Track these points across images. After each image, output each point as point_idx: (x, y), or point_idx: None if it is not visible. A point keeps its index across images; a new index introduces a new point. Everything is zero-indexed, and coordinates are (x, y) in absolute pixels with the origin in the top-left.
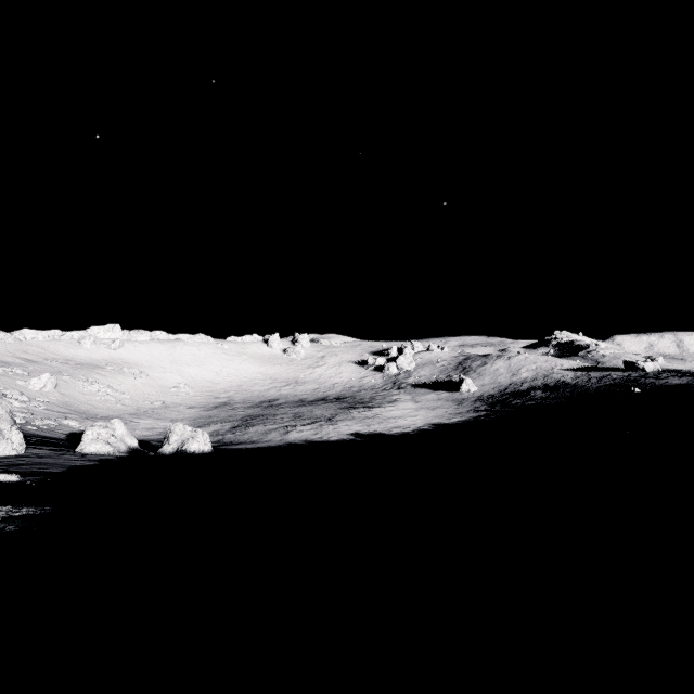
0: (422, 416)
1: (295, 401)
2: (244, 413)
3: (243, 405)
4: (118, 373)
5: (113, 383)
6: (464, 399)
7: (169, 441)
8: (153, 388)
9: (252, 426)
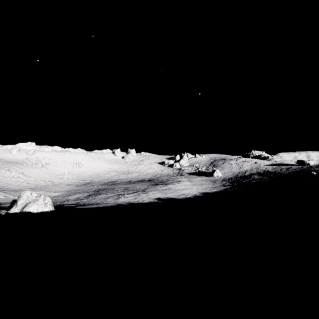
0: (195, 189)
1: (126, 182)
2: (97, 188)
3: (98, 183)
4: (30, 167)
5: (25, 172)
6: (216, 180)
7: (17, 204)
8: (49, 175)
9: (99, 195)
